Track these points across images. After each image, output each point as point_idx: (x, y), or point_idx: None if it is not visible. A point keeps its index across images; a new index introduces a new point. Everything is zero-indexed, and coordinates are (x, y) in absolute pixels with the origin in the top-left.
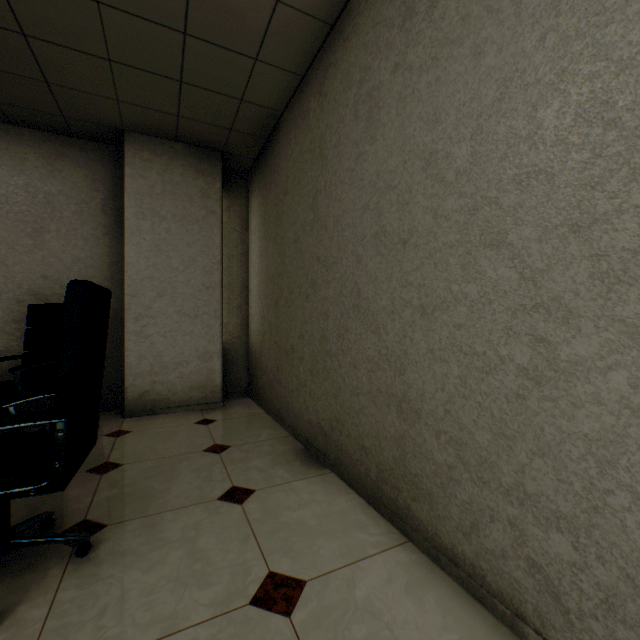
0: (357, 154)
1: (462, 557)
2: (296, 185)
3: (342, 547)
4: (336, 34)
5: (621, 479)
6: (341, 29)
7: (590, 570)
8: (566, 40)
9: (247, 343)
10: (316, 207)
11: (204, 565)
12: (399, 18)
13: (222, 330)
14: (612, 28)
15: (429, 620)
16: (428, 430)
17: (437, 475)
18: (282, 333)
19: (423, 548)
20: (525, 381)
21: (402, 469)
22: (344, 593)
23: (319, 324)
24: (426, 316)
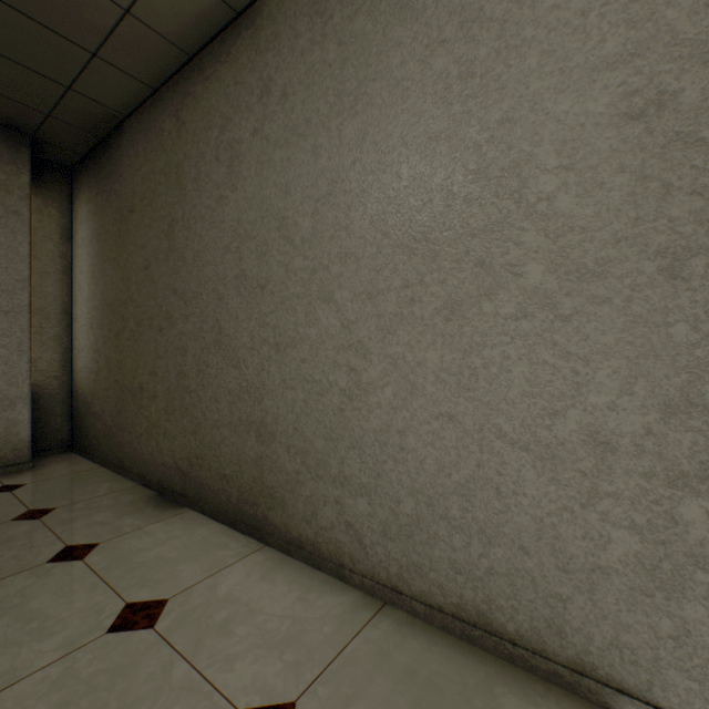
0: (219, 196)
1: (306, 541)
2: (147, 205)
3: (204, 565)
4: (196, 67)
5: (390, 452)
6: (202, 65)
7: (377, 514)
8: (365, 171)
9: (70, 384)
10: (173, 236)
11: (43, 621)
12: (258, 90)
13: (32, 368)
14: (386, 176)
15: (279, 590)
16: (282, 447)
17: (289, 482)
18: (127, 370)
19: (278, 546)
20: (344, 398)
21: (261, 486)
22: (207, 596)
23: (176, 359)
24: (280, 352)
